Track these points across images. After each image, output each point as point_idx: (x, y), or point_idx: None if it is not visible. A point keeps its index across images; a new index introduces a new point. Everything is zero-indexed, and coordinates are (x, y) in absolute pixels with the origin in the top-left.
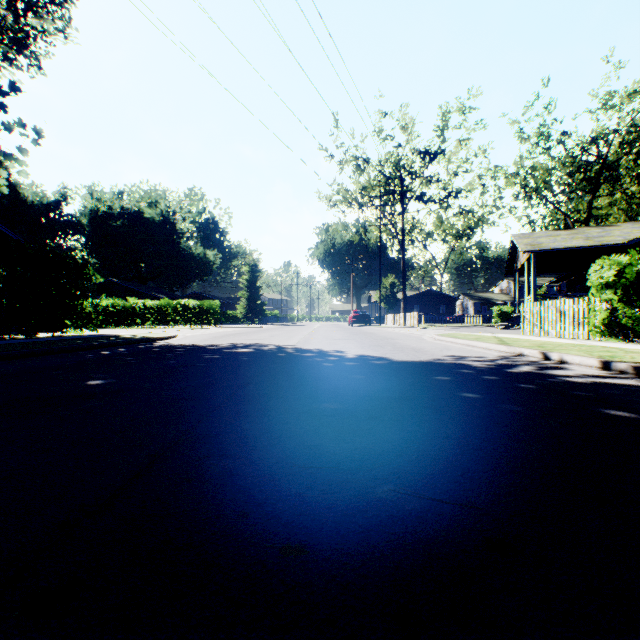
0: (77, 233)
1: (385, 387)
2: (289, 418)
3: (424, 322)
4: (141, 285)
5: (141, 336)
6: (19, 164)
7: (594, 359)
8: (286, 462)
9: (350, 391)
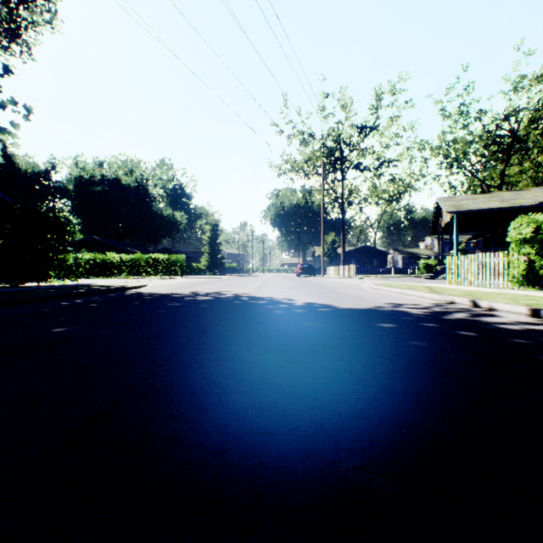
0: (64, 197)
1: (334, 335)
2: (242, 369)
3: (360, 273)
4: (119, 241)
5: (115, 285)
6: (12, 137)
7: (523, 307)
8: (237, 426)
9: (301, 339)
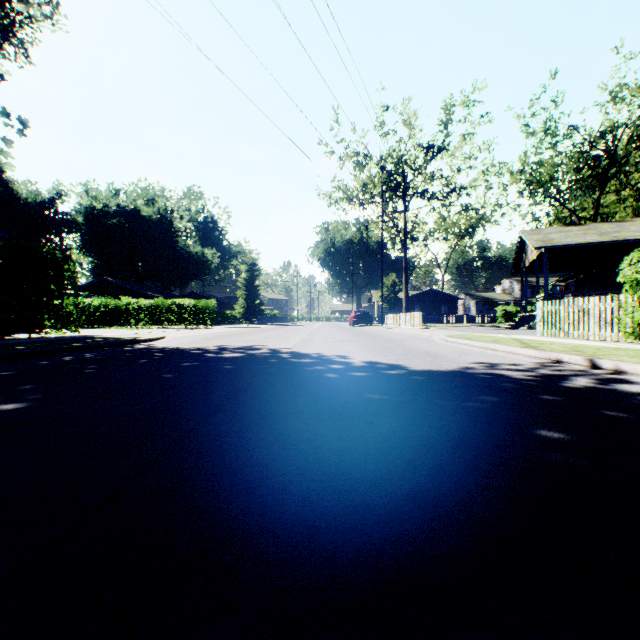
0: (72, 231)
1: (414, 416)
2: (265, 497)
3: (426, 322)
4: (137, 284)
5: (124, 338)
6: (4, 156)
7: None
8: None
9: (365, 425)
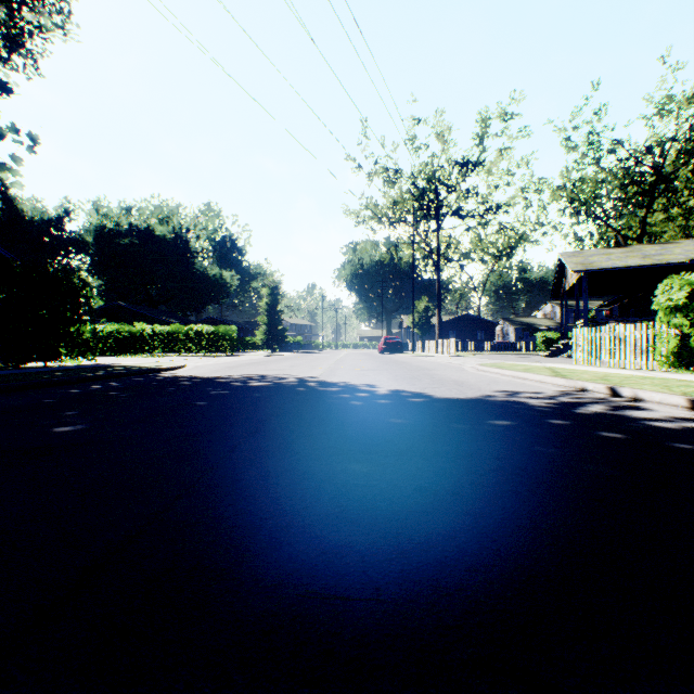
0: (81, 252)
1: (431, 437)
2: (304, 490)
3: (461, 349)
4: (151, 309)
5: (144, 366)
6: (13, 174)
7: (680, 397)
8: (294, 584)
9: (386, 443)
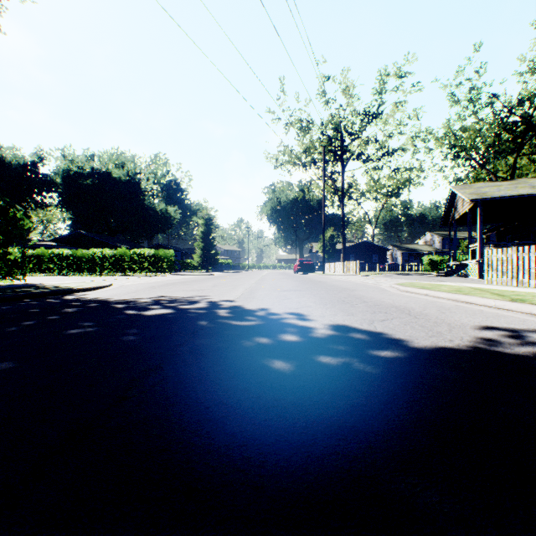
0: (51, 190)
1: None
2: None
3: (361, 270)
4: (108, 237)
5: (61, 286)
6: None
7: None
8: None
9: None
